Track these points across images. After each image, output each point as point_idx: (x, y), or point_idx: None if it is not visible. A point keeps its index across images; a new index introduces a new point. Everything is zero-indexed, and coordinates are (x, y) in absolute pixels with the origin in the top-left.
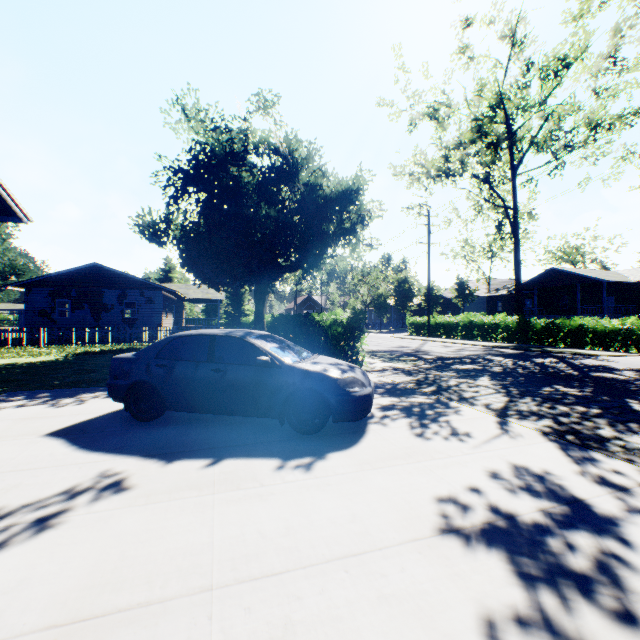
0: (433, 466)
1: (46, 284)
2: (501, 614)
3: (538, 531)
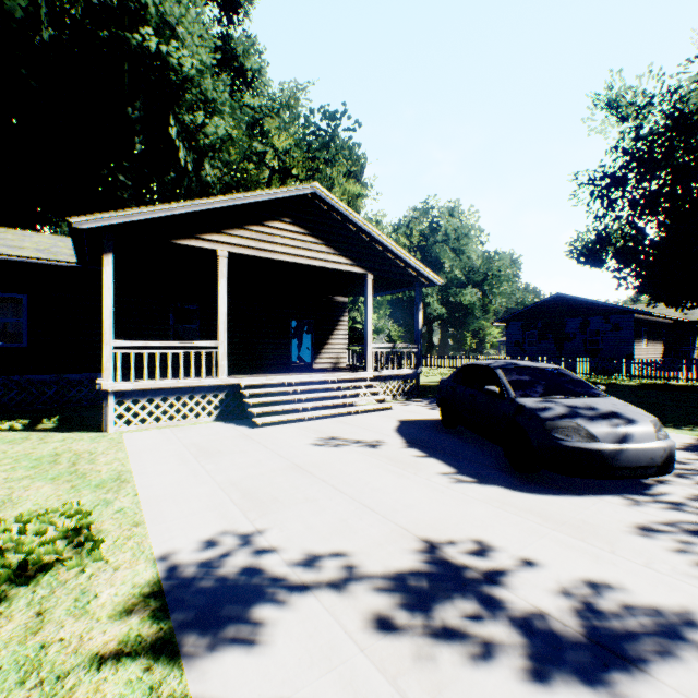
0: (554, 538)
1: (518, 318)
2: (354, 559)
3: (483, 597)
